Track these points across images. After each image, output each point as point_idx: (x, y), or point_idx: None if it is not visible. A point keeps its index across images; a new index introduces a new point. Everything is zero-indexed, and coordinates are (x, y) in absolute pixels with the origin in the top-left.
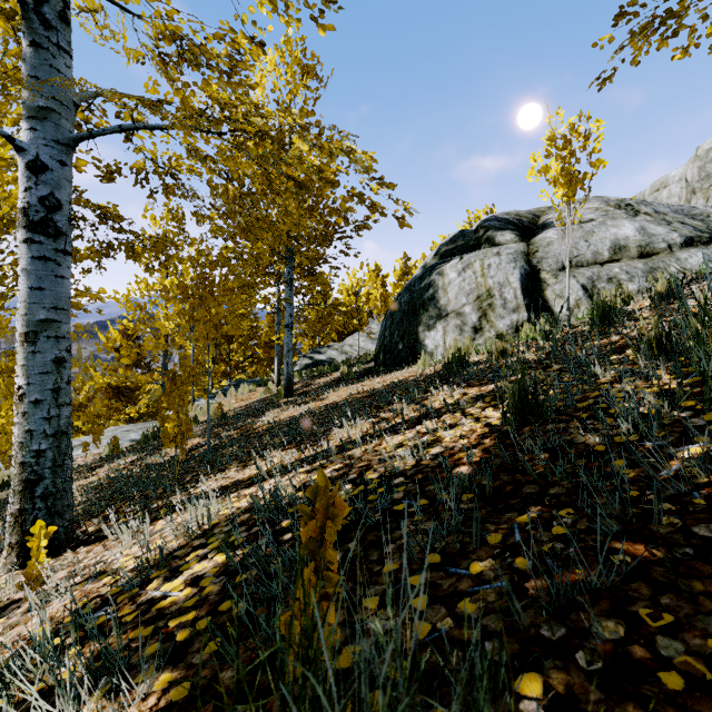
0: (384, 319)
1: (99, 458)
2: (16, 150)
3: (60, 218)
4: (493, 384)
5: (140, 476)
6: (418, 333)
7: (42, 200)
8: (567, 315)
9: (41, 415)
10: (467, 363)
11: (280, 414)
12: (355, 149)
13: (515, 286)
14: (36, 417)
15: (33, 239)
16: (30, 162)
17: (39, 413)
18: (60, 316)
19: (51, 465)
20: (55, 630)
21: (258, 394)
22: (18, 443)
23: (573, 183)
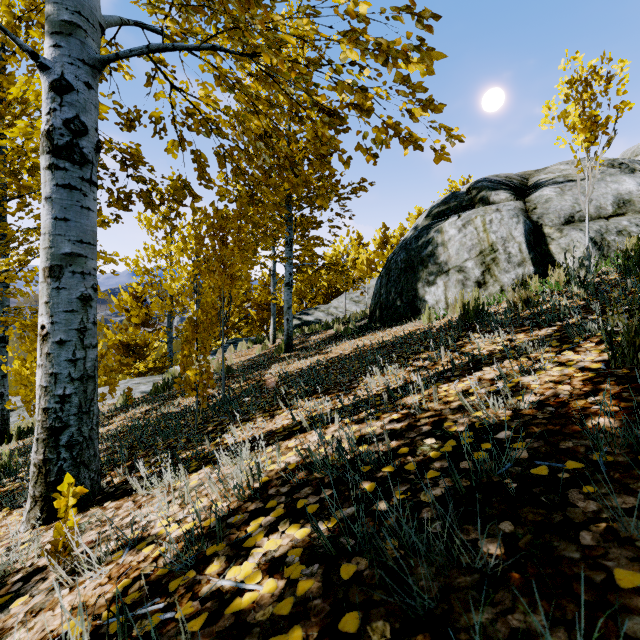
0: (378, 278)
1: (114, 408)
2: (39, 68)
3: (86, 145)
4: (543, 329)
5: (157, 425)
6: (417, 289)
7: (67, 123)
8: (587, 265)
9: (66, 357)
10: (486, 313)
11: (287, 367)
12: (410, 57)
13: (520, 240)
14: (60, 359)
15: (58, 166)
16: (54, 82)
17: (64, 354)
18: (86, 251)
19: (77, 411)
20: (90, 629)
21: (257, 350)
22: (42, 387)
23: (593, 128)
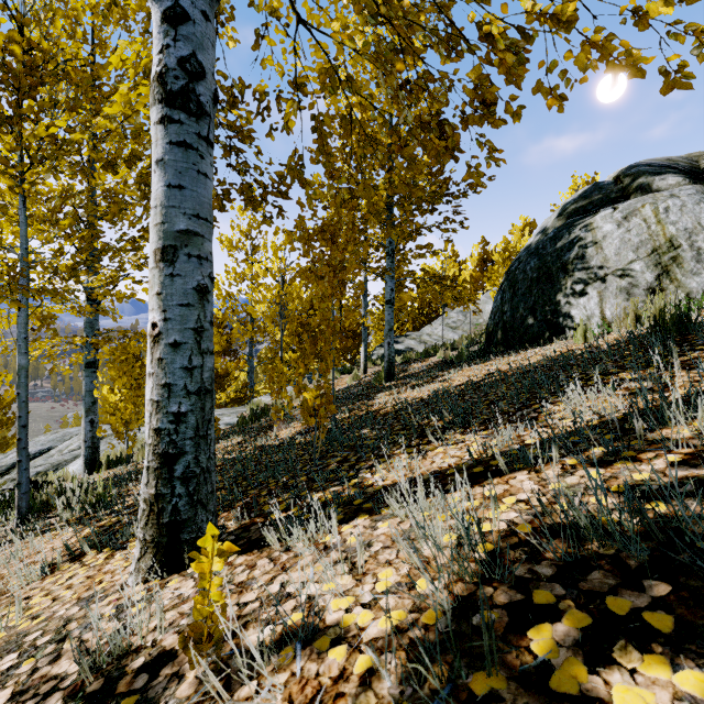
0: (498, 293)
1: None
2: None
3: (202, 92)
4: None
5: (258, 459)
6: (558, 302)
7: (182, 63)
8: None
9: (181, 364)
10: (694, 323)
11: (397, 396)
12: None
13: None
14: (175, 366)
15: (171, 118)
16: (168, 11)
17: (179, 360)
18: (202, 229)
19: (193, 435)
20: None
21: (347, 380)
22: (153, 402)
23: None
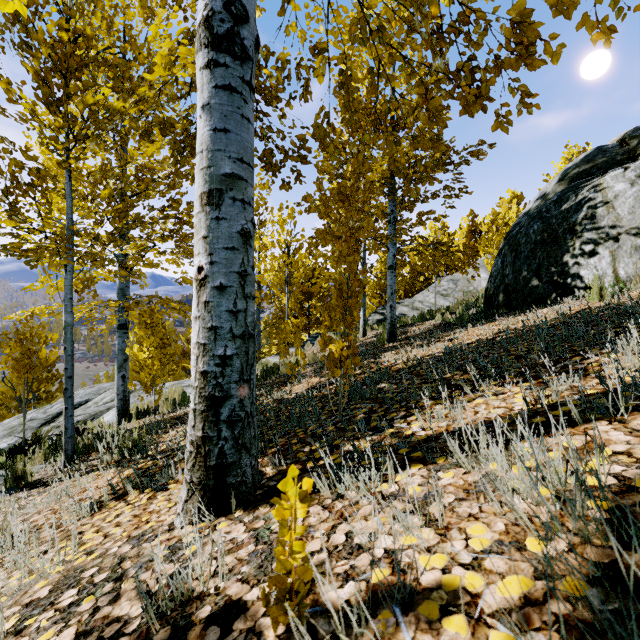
0: (498, 257)
1: None
2: None
3: (245, 37)
4: None
5: (278, 411)
6: (566, 263)
7: (228, 6)
8: None
9: (227, 307)
10: None
11: (405, 354)
12: None
13: None
14: (221, 309)
15: (217, 62)
16: None
17: (224, 303)
18: (245, 173)
19: (238, 378)
20: None
21: None
22: (199, 345)
23: None
